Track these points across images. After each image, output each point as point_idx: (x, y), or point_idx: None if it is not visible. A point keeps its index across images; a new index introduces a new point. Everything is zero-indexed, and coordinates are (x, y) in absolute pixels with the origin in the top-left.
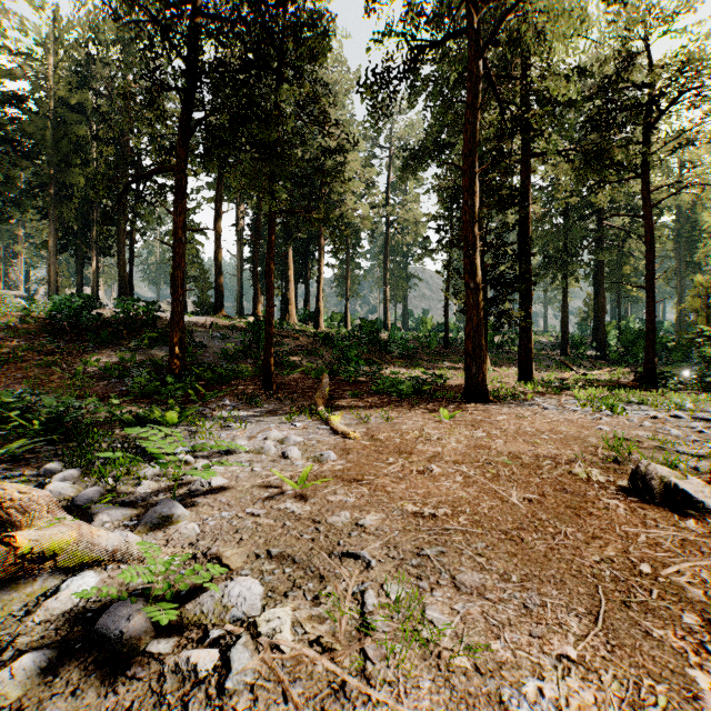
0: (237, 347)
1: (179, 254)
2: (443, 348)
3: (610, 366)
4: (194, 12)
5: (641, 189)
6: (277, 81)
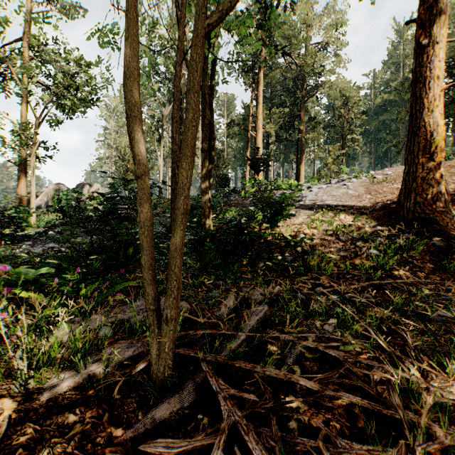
0: None
1: None
2: None
3: None
4: None
5: None
6: None
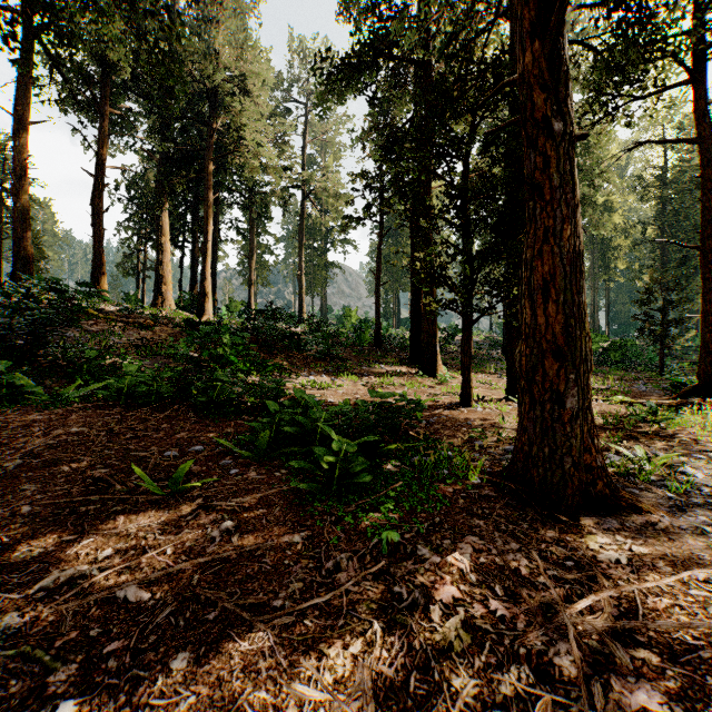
0: None
1: None
2: (374, 346)
3: None
4: None
5: (694, 95)
6: None
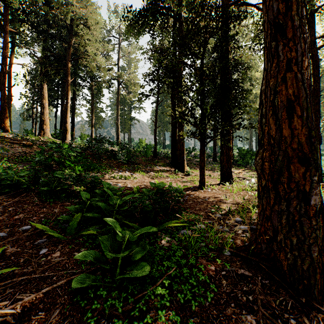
0: None
1: None
2: (153, 157)
3: (239, 167)
4: None
5: (310, 34)
6: None
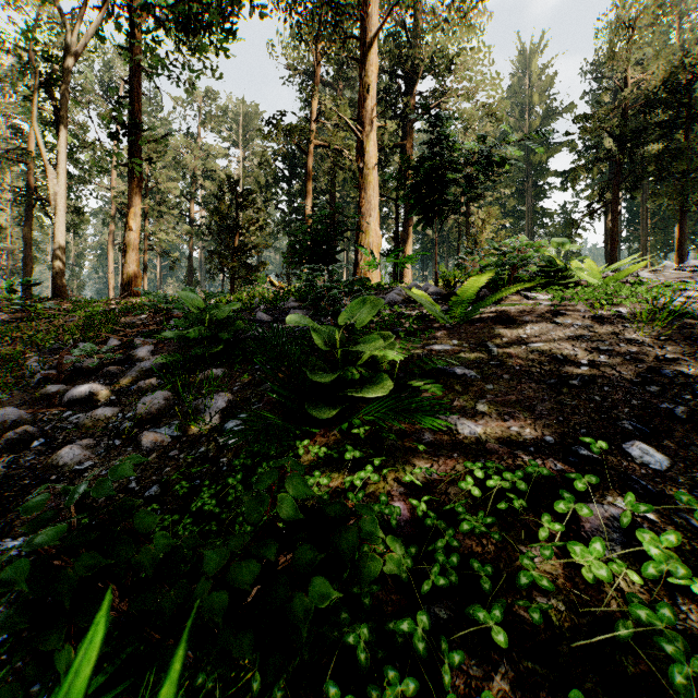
0: None
1: (613, 248)
2: None
3: None
4: (622, 111)
5: None
6: (685, 125)
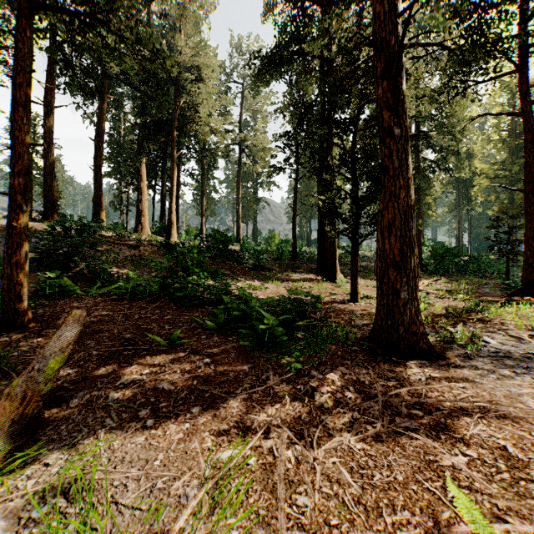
0: (38, 255)
1: None
2: (292, 259)
3: (430, 275)
4: None
5: (519, 82)
6: None
